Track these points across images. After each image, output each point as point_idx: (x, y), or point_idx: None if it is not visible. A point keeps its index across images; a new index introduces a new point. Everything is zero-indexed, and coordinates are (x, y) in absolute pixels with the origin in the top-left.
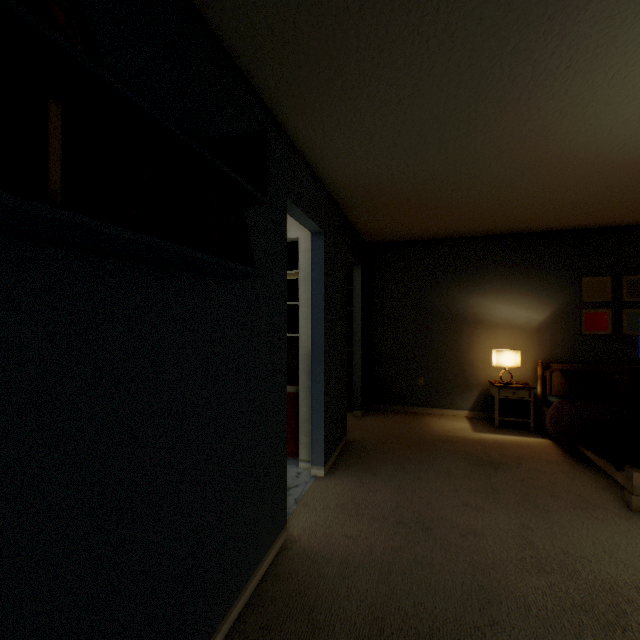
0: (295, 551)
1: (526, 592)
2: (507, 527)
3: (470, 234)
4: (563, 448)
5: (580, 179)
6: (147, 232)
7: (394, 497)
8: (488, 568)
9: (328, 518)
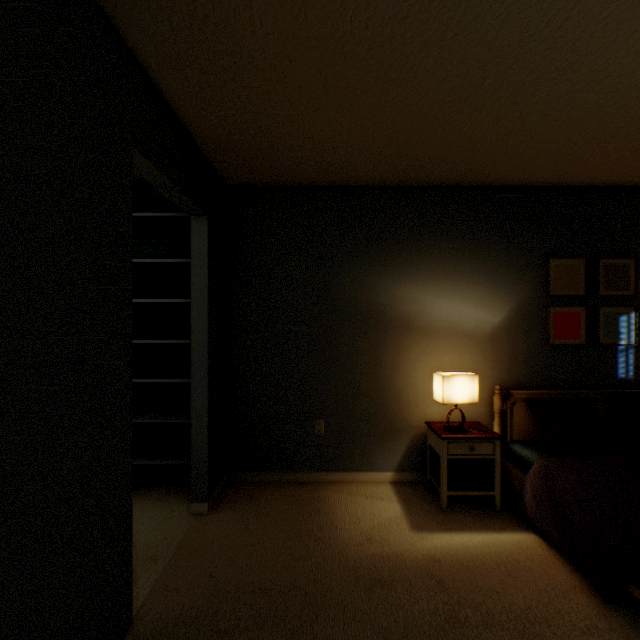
0: None
1: None
2: None
3: (398, 179)
4: (593, 583)
5: None
6: None
7: None
8: None
9: None
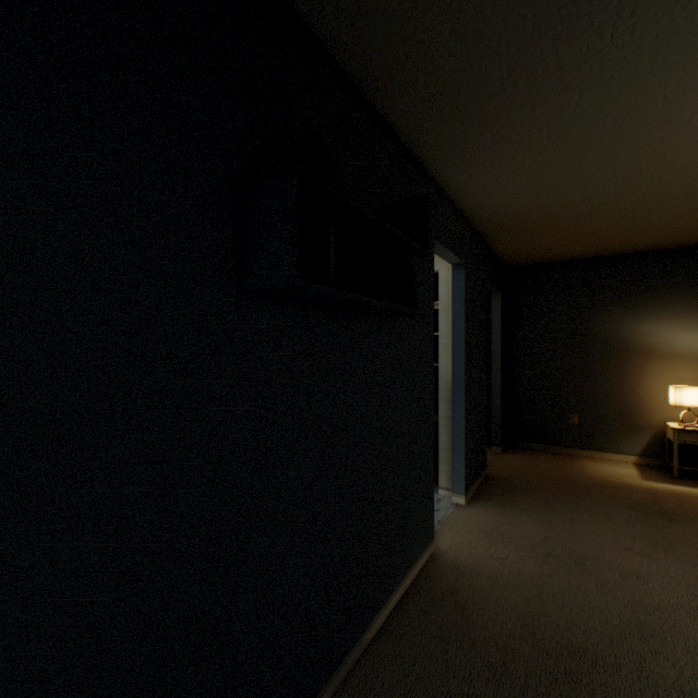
0: (443, 561)
1: (697, 635)
2: (679, 577)
3: (638, 250)
4: None
5: None
6: (364, 293)
7: (542, 532)
8: (652, 608)
9: (472, 540)
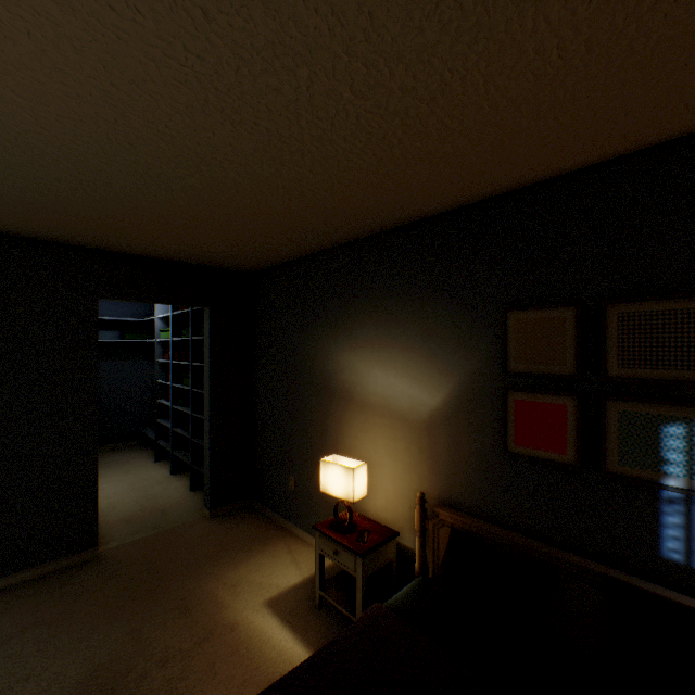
0: None
1: None
2: None
3: (328, 241)
4: None
5: (75, 96)
6: None
7: None
8: None
9: None
